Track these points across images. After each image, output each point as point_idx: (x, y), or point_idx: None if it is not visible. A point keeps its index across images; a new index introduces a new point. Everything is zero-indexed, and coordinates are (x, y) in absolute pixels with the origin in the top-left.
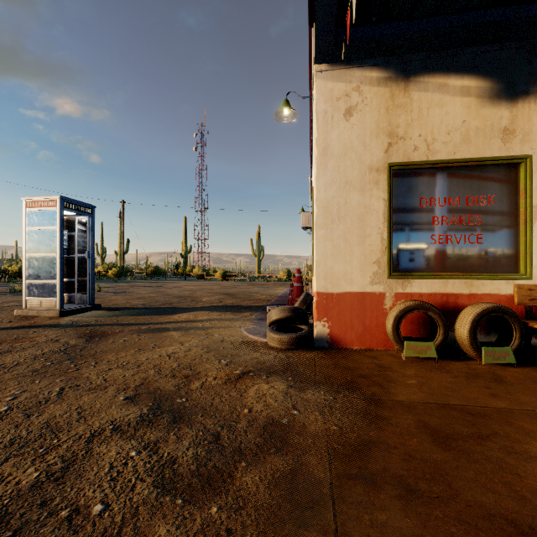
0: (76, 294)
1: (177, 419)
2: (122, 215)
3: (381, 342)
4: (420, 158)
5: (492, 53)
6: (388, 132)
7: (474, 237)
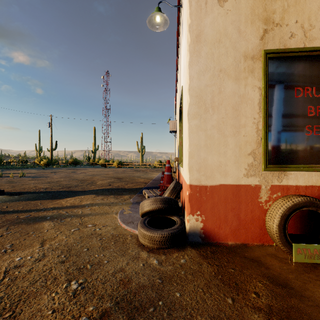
0: None
1: None
2: (50, 124)
3: (256, 237)
4: (297, 45)
5: None
6: (264, 19)
7: None
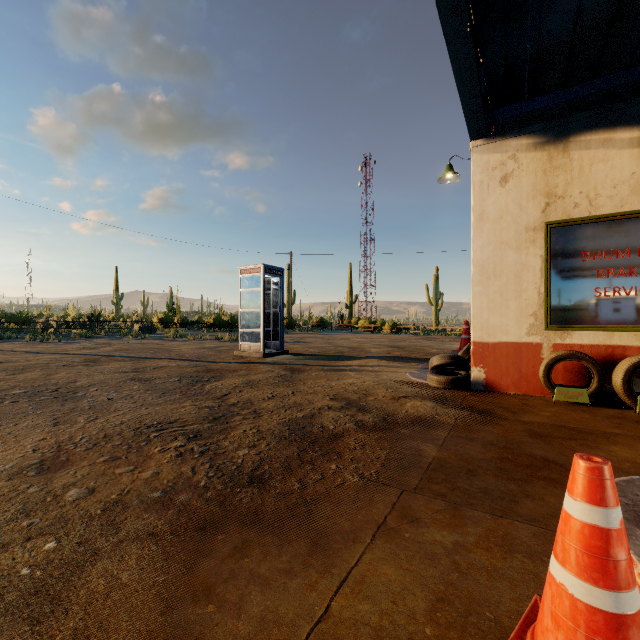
0: (271, 341)
1: (361, 410)
2: (290, 267)
3: (538, 389)
4: (581, 214)
5: None
6: (546, 193)
7: None
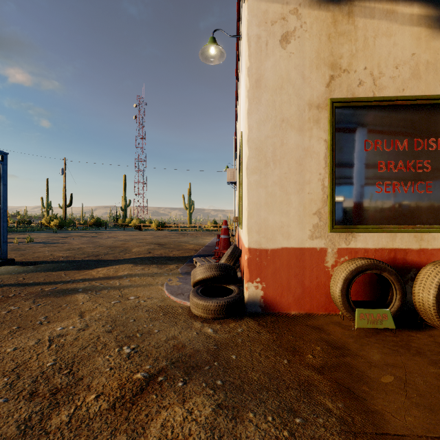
0: None
1: None
2: (64, 171)
3: (322, 306)
4: (366, 94)
5: None
6: (330, 64)
7: (423, 185)
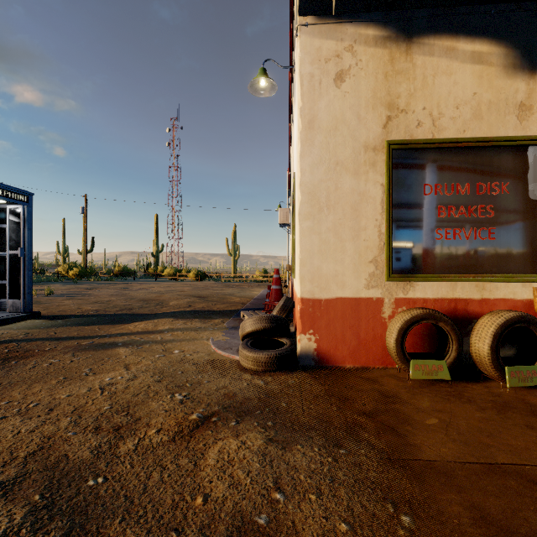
0: (7, 300)
1: (75, 531)
2: (85, 210)
3: (378, 359)
4: (425, 135)
5: (506, 13)
6: (387, 104)
7: (485, 231)
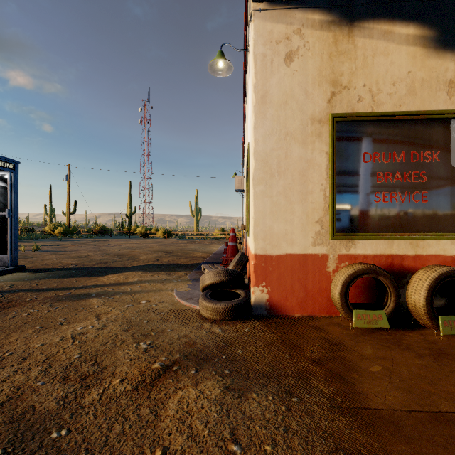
0: None
1: None
2: (68, 178)
3: (324, 308)
4: (365, 109)
5: (437, 1)
6: (332, 81)
7: (419, 194)
